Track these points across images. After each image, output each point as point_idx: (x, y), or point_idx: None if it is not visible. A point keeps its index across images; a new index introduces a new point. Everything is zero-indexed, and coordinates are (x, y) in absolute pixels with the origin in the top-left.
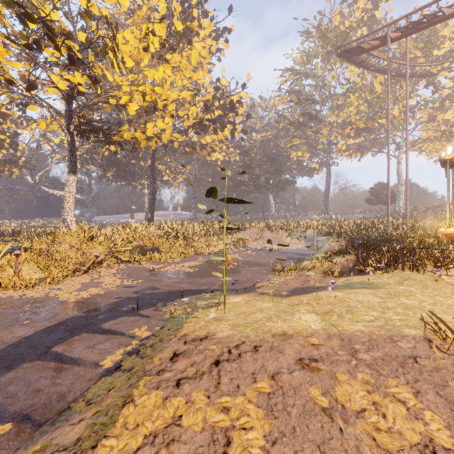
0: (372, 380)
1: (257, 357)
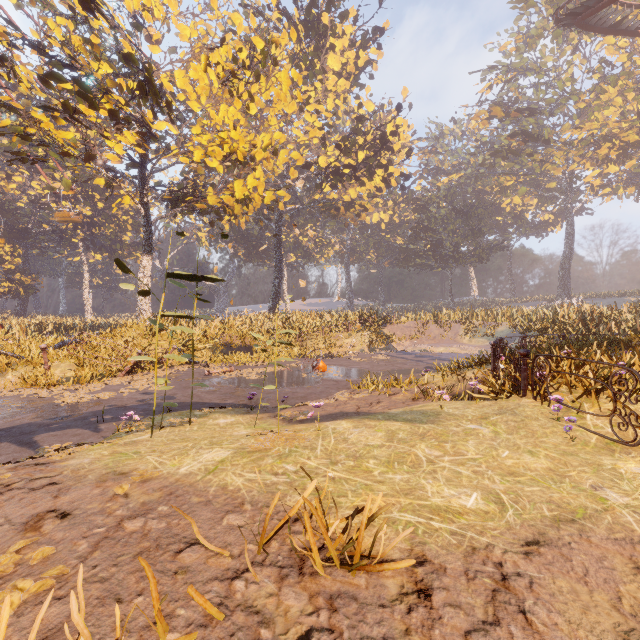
0: (37, 561)
1: (18, 497)
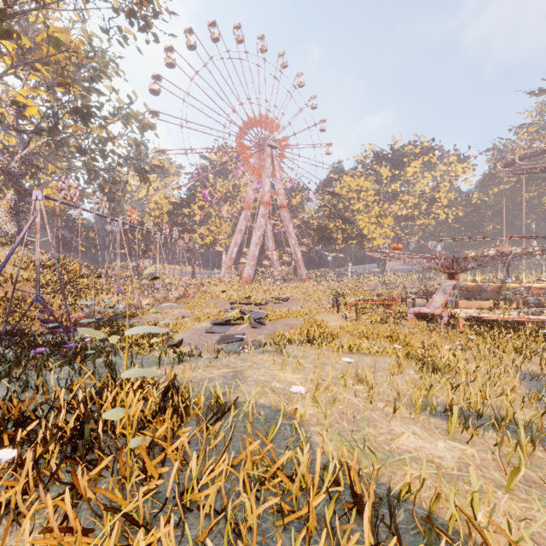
0: None
1: None
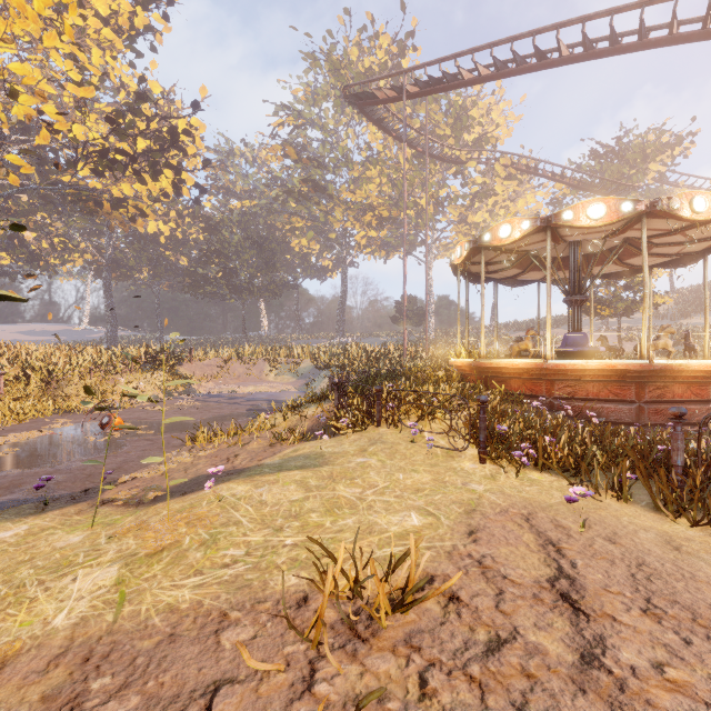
0: None
1: None
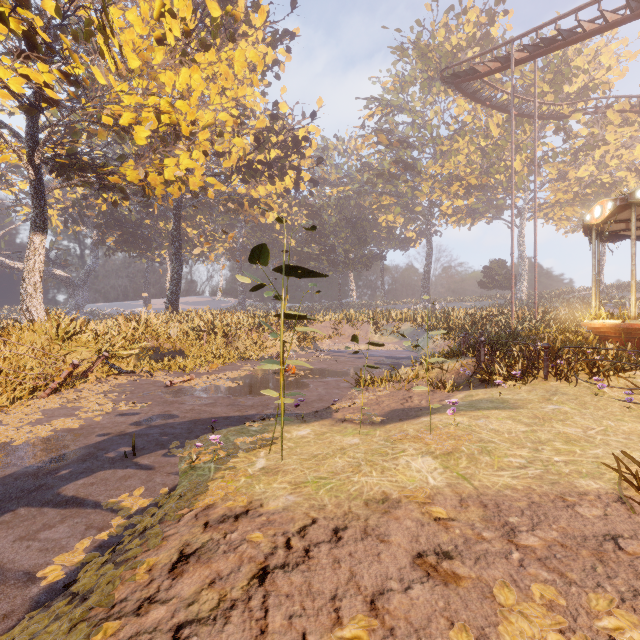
0: (562, 600)
1: (341, 554)
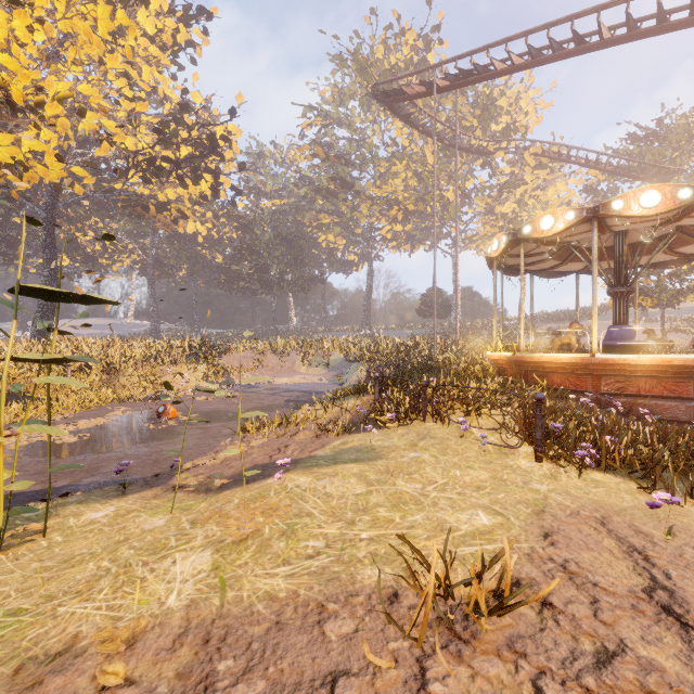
0: None
1: None
